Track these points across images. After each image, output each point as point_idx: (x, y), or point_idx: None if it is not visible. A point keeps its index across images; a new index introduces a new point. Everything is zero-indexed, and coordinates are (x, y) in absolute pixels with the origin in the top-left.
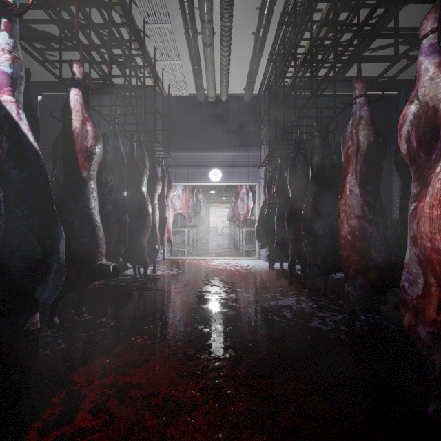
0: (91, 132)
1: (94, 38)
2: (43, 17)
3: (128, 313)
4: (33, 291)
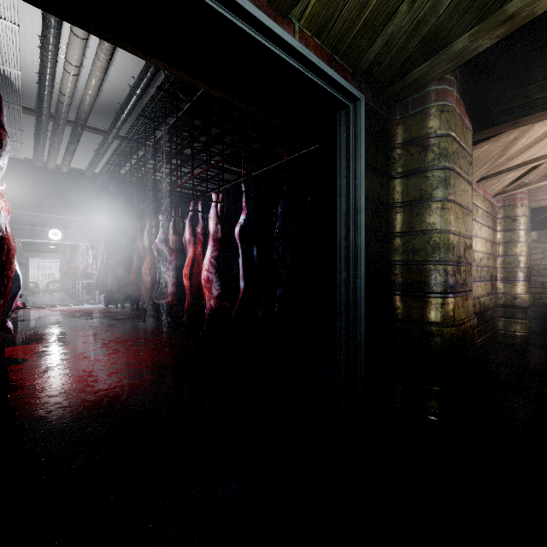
0: None
1: None
2: None
3: None
4: None
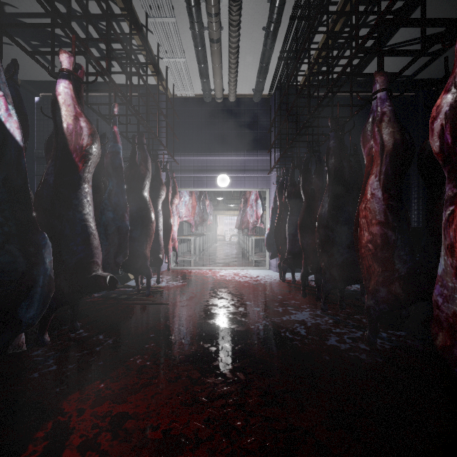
0: (85, 130)
1: (93, 33)
2: (39, 10)
3: (128, 330)
4: (14, 309)
